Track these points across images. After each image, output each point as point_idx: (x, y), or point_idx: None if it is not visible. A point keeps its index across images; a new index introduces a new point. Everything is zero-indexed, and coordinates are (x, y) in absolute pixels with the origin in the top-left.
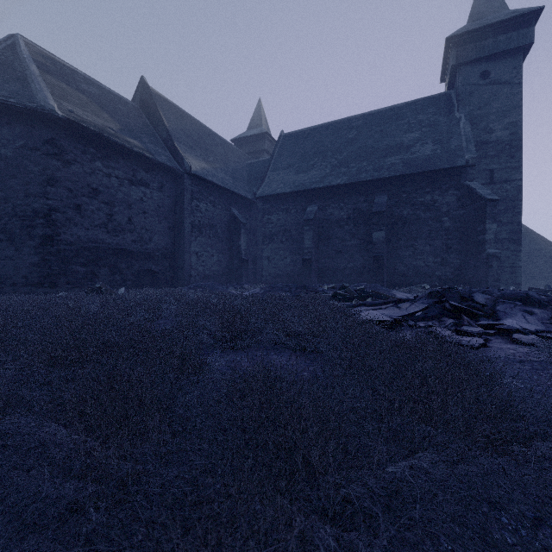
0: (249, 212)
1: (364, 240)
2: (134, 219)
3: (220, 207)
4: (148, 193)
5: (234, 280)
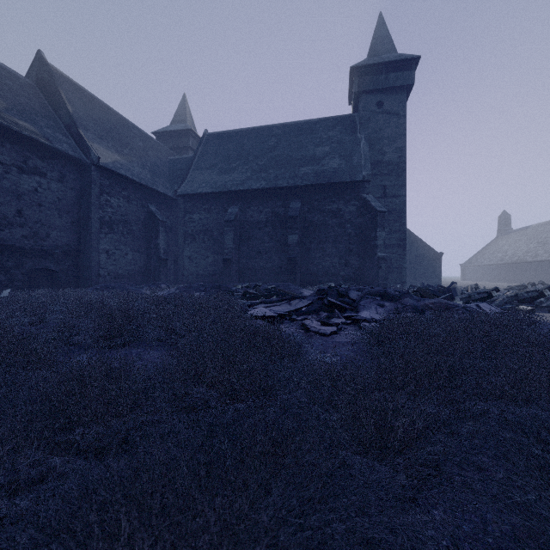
0: (170, 210)
1: (281, 242)
2: (26, 212)
3: (135, 203)
4: (45, 183)
5: (152, 280)
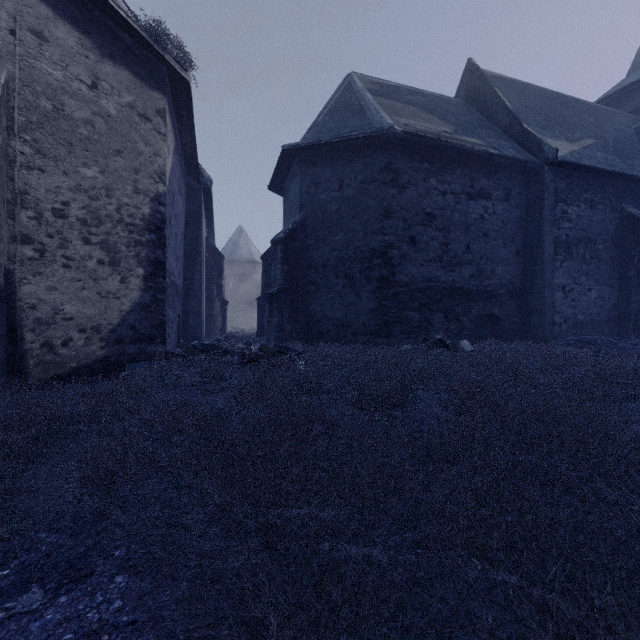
0: None
1: None
2: (472, 246)
3: (601, 207)
4: (490, 207)
5: (630, 331)
